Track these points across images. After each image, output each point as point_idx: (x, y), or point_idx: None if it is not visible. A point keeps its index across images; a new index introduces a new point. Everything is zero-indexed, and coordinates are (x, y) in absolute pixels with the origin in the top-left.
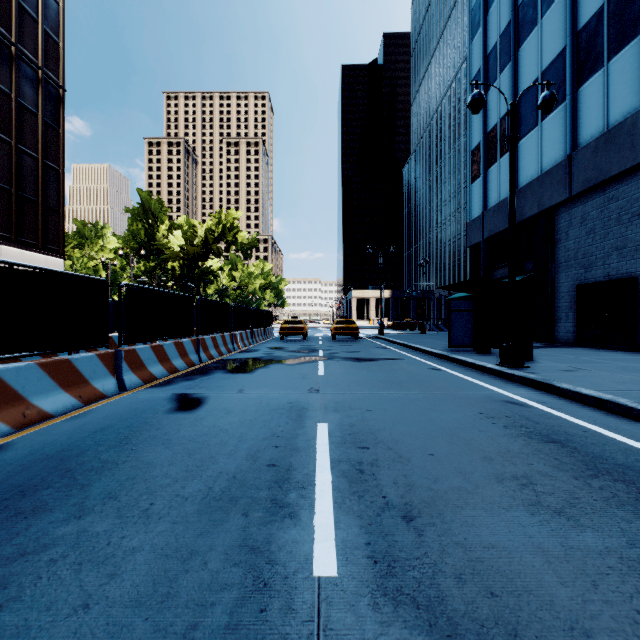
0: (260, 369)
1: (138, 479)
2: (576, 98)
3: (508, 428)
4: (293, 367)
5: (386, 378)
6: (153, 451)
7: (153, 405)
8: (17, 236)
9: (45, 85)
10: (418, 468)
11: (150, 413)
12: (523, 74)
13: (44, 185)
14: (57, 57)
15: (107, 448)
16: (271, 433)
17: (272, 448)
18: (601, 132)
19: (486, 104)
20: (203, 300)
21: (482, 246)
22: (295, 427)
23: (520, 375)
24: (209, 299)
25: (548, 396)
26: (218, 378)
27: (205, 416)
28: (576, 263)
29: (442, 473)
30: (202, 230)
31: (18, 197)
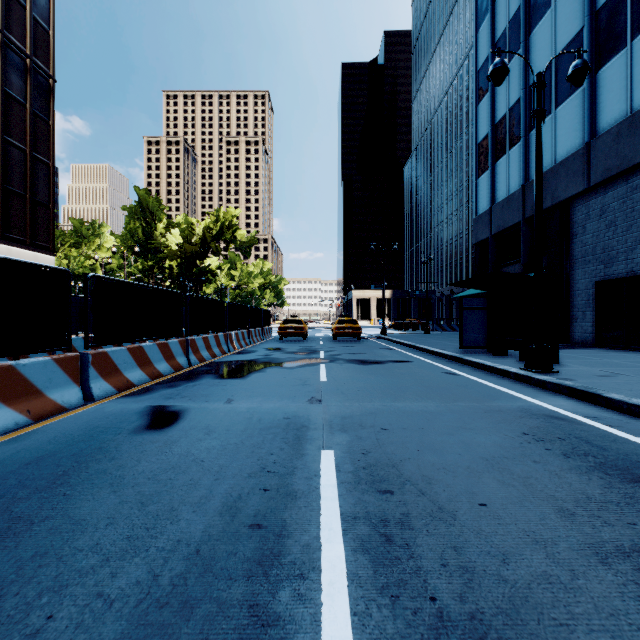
0: (255, 373)
1: (50, 556)
2: (595, 82)
3: (570, 457)
4: (292, 371)
5: (398, 385)
6: (92, 498)
7: (118, 421)
8: (3, 231)
9: (34, 74)
10: (471, 532)
11: (111, 433)
12: (535, 60)
13: (33, 179)
14: (47, 46)
15: (30, 492)
16: (260, 466)
17: (259, 492)
18: (624, 117)
19: (494, 94)
20: (193, 297)
21: (490, 242)
22: (292, 456)
23: (554, 382)
24: (200, 296)
25: (596, 409)
26: (205, 385)
27: (178, 438)
28: (594, 258)
29: (510, 543)
30: (200, 228)
31: (4, 191)
